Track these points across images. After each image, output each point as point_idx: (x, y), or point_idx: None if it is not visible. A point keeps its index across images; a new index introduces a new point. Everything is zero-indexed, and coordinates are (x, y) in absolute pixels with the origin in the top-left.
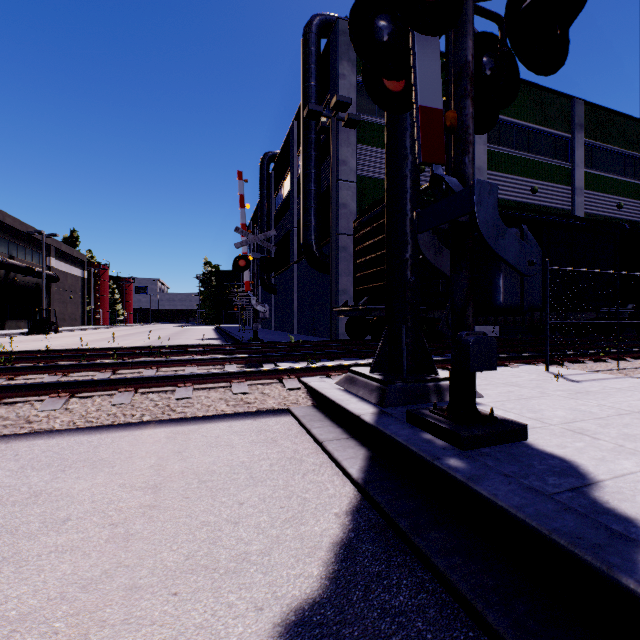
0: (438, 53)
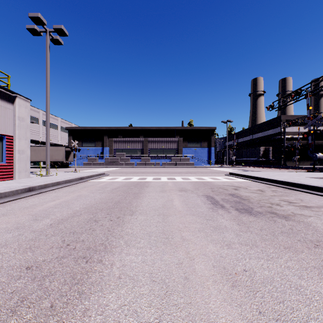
0: (310, 138)
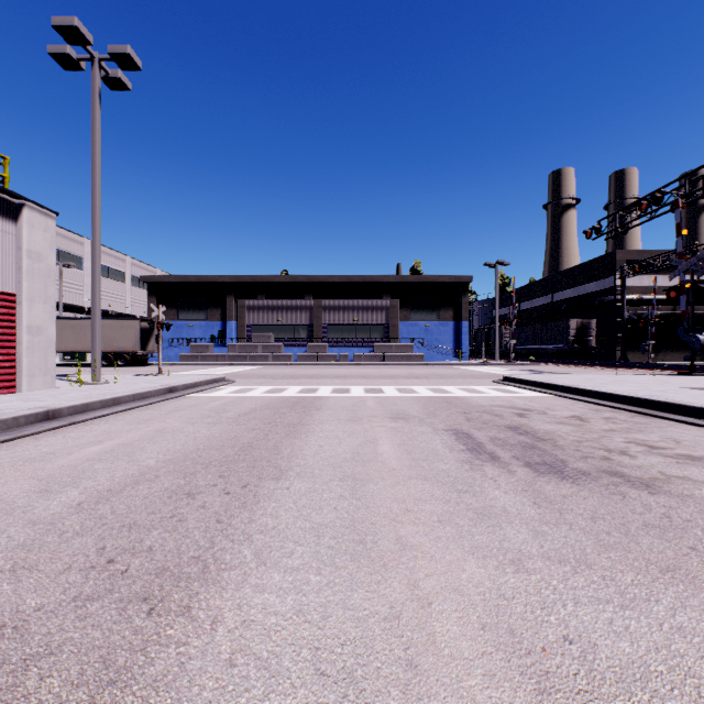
0: (684, 299)
